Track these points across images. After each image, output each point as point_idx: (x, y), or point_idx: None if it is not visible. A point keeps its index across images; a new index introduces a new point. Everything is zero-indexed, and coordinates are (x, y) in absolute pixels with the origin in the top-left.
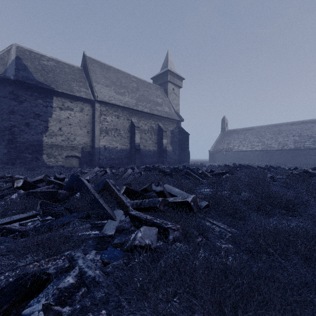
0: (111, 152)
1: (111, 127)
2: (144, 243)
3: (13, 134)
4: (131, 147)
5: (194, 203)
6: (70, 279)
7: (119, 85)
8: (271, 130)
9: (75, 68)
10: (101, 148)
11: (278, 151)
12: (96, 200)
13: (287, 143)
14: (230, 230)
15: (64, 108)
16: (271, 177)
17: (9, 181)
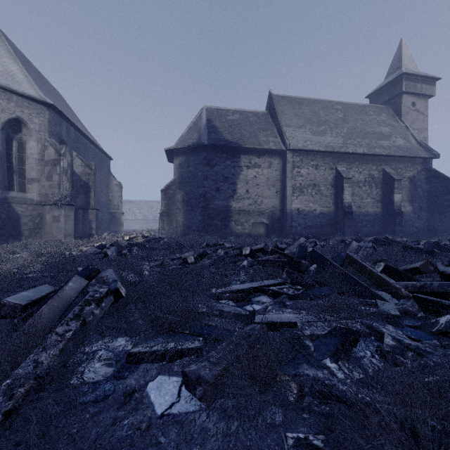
0: (307, 217)
1: (307, 182)
2: None
3: (206, 201)
4: (336, 209)
5: None
6: (390, 341)
7: (316, 122)
8: None
9: (260, 115)
10: (294, 212)
11: None
12: (347, 276)
13: None
14: None
15: (251, 166)
16: None
17: (236, 249)
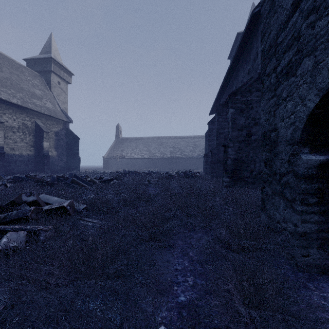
0: None
1: None
2: (10, 246)
3: None
4: None
5: (71, 207)
6: None
7: None
8: (156, 141)
9: None
10: None
11: (160, 159)
12: None
13: (166, 153)
14: (101, 223)
15: None
16: (149, 181)
17: None
